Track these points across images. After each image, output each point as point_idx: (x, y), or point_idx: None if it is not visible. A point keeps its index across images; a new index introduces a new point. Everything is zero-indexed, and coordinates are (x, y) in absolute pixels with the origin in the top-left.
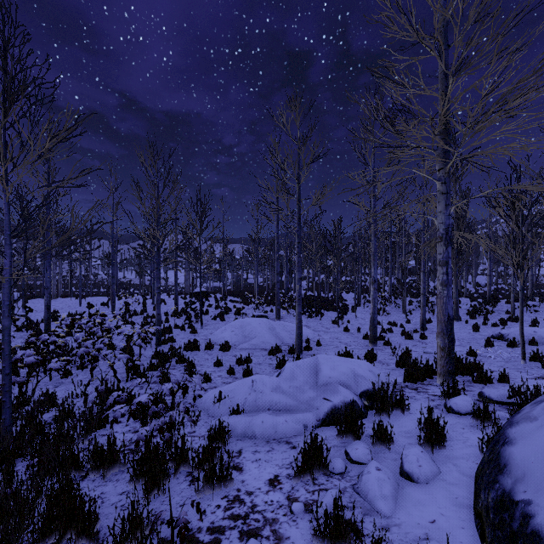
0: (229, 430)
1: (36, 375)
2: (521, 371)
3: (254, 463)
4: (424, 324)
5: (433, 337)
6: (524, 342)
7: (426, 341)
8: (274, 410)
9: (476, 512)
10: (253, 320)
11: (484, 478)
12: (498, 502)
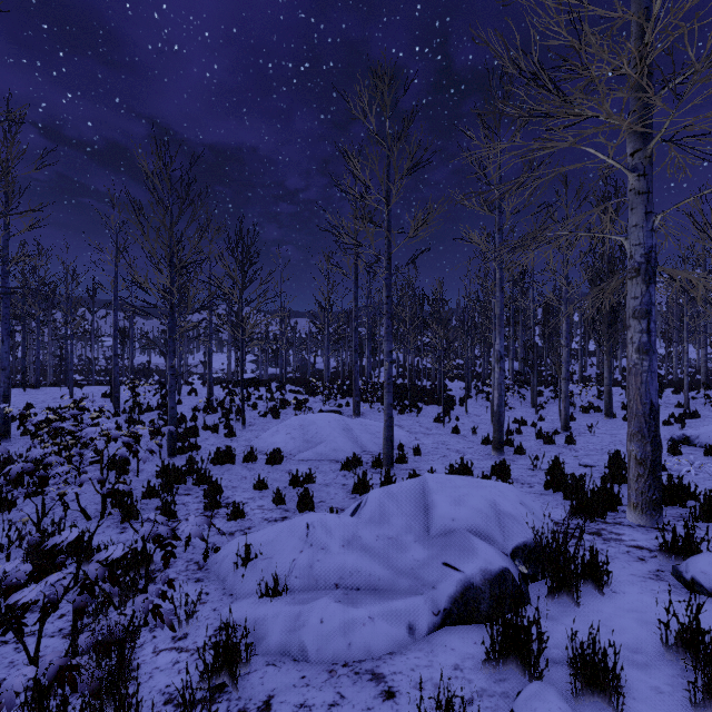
0: (250, 645)
1: None
2: None
3: None
4: (567, 422)
5: (584, 441)
6: None
7: (575, 447)
8: (348, 587)
9: None
10: (320, 417)
11: None
12: None
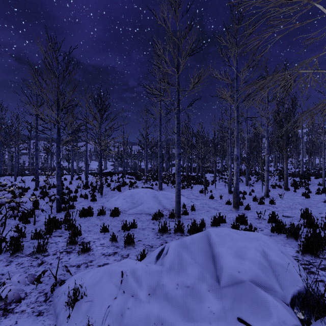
0: None
1: None
2: None
3: None
4: (268, 192)
5: (279, 203)
6: None
7: (275, 205)
8: None
9: None
10: (141, 190)
11: None
12: None
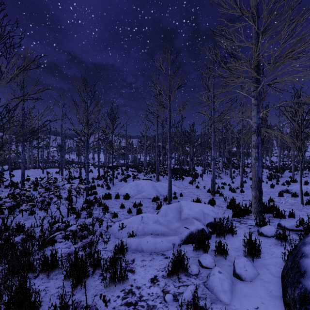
0: (127, 247)
1: (13, 213)
2: (301, 211)
3: (142, 268)
4: (242, 184)
5: (247, 191)
6: (302, 193)
7: (243, 193)
8: (155, 234)
9: (285, 302)
10: (143, 182)
11: (290, 279)
12: (302, 297)
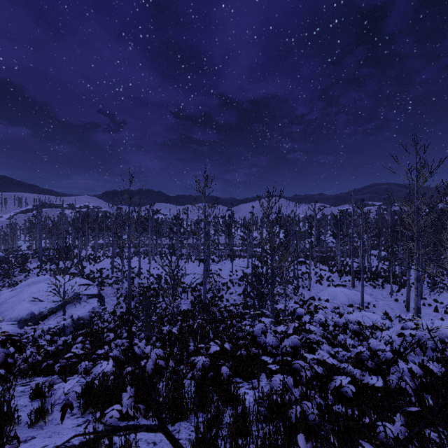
0: None
1: None
2: None
3: None
4: None
5: None
6: None
7: (446, 315)
8: None
9: None
10: (339, 289)
11: None
12: None
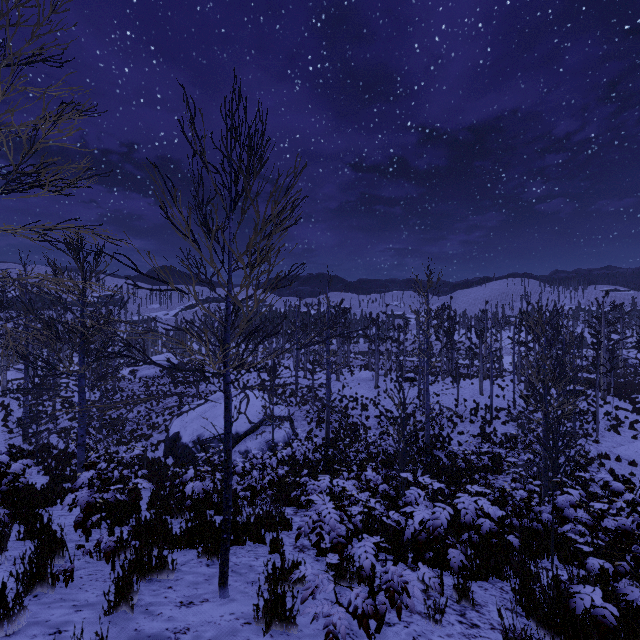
0: None
1: None
2: None
3: None
4: None
5: None
6: None
7: None
8: None
9: None
10: None
11: None
12: None
